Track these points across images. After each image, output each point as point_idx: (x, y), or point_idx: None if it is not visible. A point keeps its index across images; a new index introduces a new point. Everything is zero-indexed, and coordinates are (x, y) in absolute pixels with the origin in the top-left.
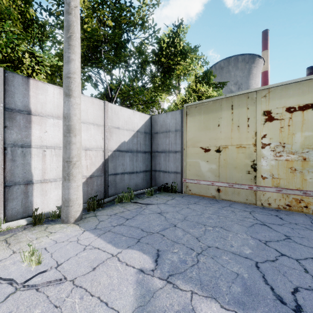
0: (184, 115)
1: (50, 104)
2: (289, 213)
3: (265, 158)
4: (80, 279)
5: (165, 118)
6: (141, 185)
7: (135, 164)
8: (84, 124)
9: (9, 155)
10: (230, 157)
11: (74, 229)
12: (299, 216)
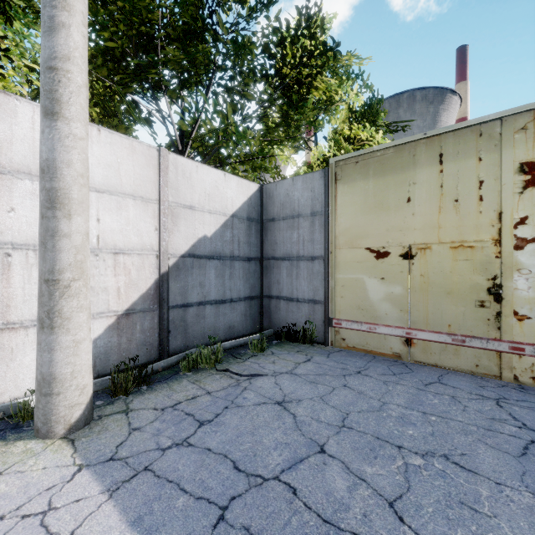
0: (330, 181)
1: (24, 146)
2: None
3: (524, 272)
4: None
5: (289, 189)
6: (241, 327)
7: (227, 283)
8: (112, 196)
9: None
10: (435, 269)
11: (55, 459)
12: None
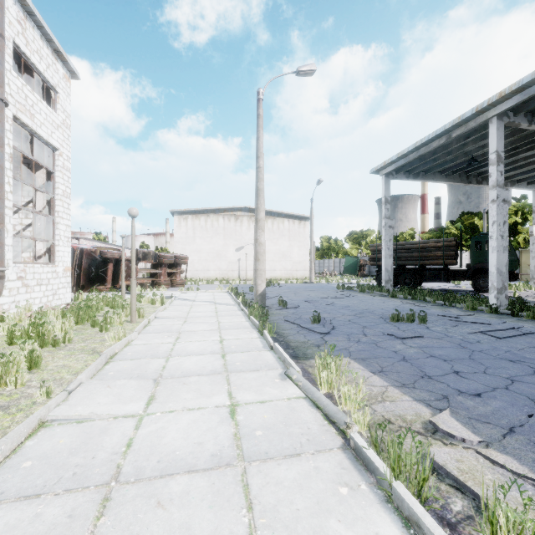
0: (520, 253)
1: None
2: None
3: None
4: None
5: None
6: None
7: None
8: None
9: None
10: None
11: None
12: None
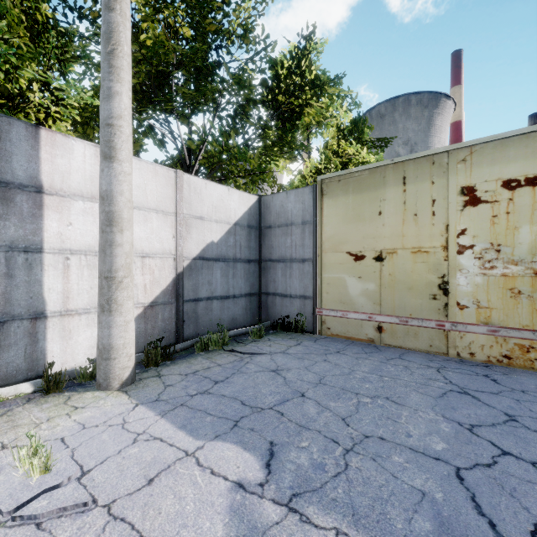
0: (317, 196)
1: (78, 175)
2: (508, 372)
3: (464, 272)
4: (123, 502)
5: (284, 201)
6: (242, 319)
7: (231, 281)
8: (140, 211)
9: (1, 266)
10: (400, 269)
11: (118, 400)
12: (528, 377)
